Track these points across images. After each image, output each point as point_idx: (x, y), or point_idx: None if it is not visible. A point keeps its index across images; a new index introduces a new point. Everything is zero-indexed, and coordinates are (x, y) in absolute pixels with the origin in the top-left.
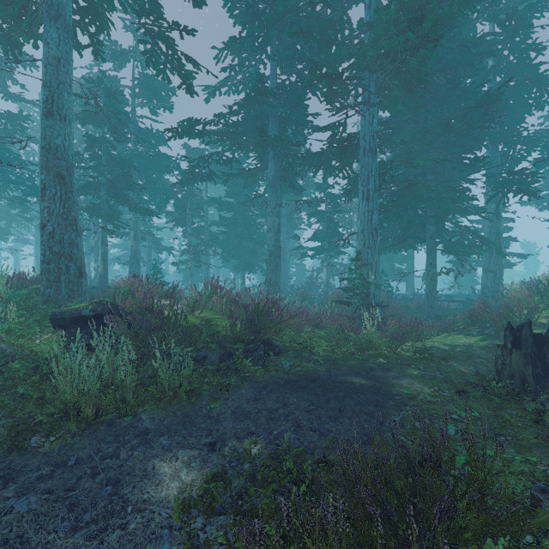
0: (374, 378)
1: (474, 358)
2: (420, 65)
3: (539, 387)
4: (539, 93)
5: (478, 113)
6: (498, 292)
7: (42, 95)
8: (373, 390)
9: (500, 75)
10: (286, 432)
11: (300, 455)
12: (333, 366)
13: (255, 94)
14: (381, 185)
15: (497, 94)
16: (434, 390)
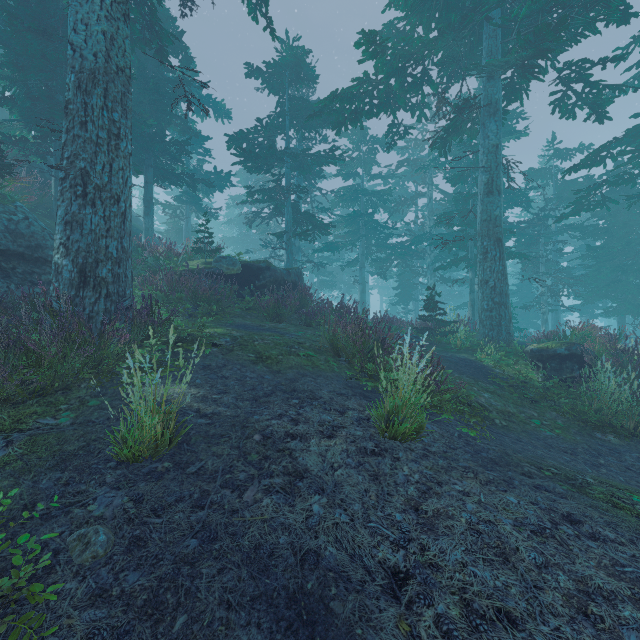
0: None
1: None
2: None
3: None
4: None
5: None
6: None
7: (482, 179)
8: None
9: None
10: None
11: None
12: None
13: None
14: None
15: None
16: None
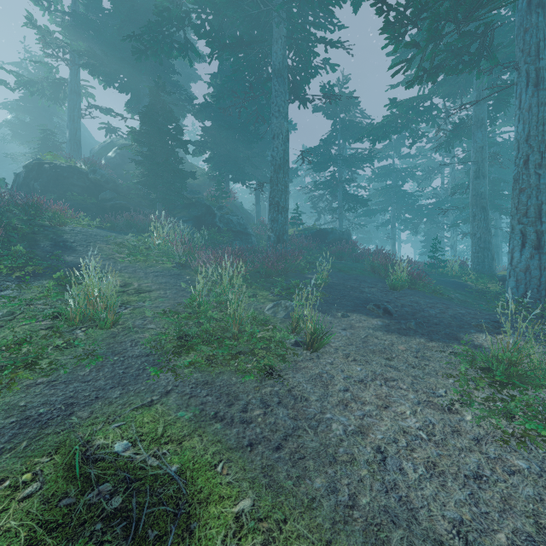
0: None
1: None
2: None
3: None
4: None
5: None
6: None
7: (472, 169)
8: None
9: None
10: None
11: None
12: None
13: None
14: None
15: None
16: None
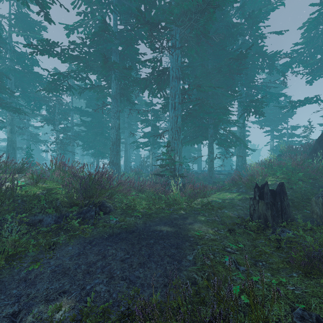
0: (176, 226)
1: (236, 206)
2: (205, 24)
3: (275, 223)
4: (263, 62)
5: (236, 63)
6: (244, 168)
7: None
8: (175, 235)
9: (245, 49)
10: (98, 286)
11: (99, 319)
12: (148, 219)
13: (99, 30)
14: (183, 104)
15: (246, 54)
16: (215, 231)
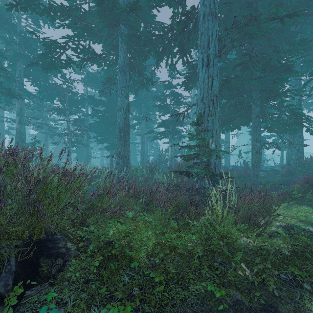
0: None
1: None
2: None
3: None
4: None
5: None
6: (301, 163)
7: None
8: None
9: None
10: None
11: None
12: None
13: None
14: None
15: None
16: None
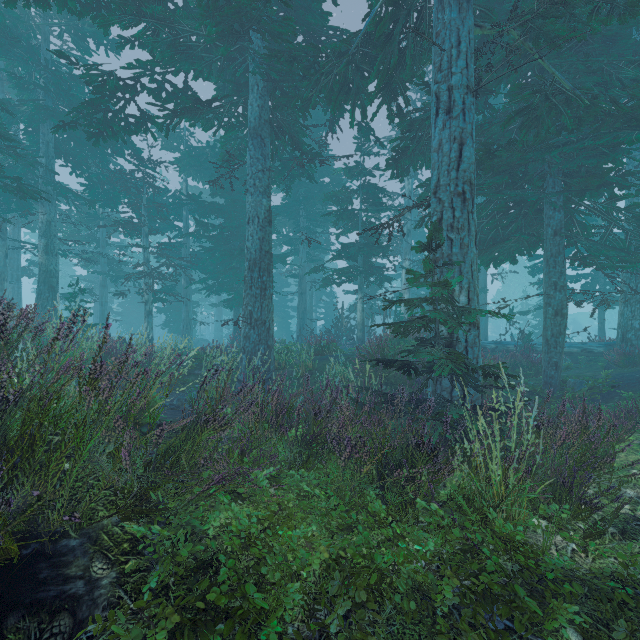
0: None
1: None
2: None
3: None
4: None
5: None
6: None
7: None
8: None
9: None
10: None
11: None
12: None
13: None
14: None
15: None
16: None
